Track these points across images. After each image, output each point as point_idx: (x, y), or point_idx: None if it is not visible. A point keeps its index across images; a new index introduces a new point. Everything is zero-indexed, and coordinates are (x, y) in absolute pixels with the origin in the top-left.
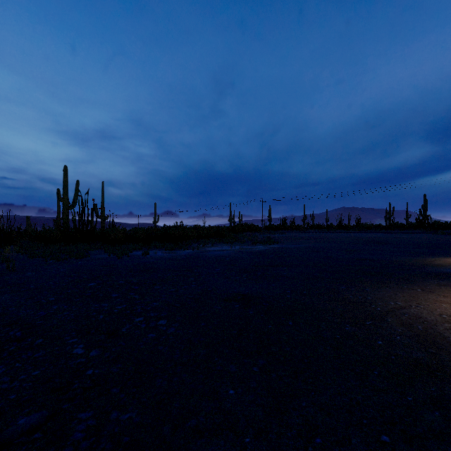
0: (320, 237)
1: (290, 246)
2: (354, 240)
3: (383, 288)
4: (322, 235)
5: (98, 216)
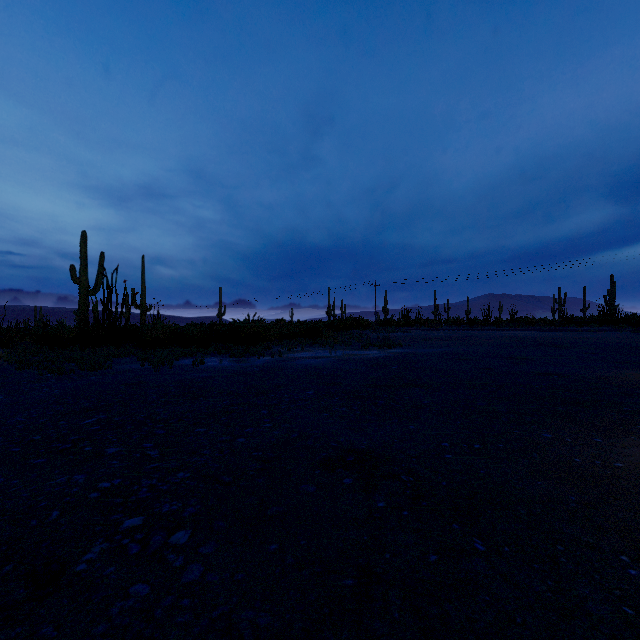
0: (463, 336)
1: (421, 352)
2: (516, 342)
3: (626, 437)
4: (465, 334)
5: (136, 306)
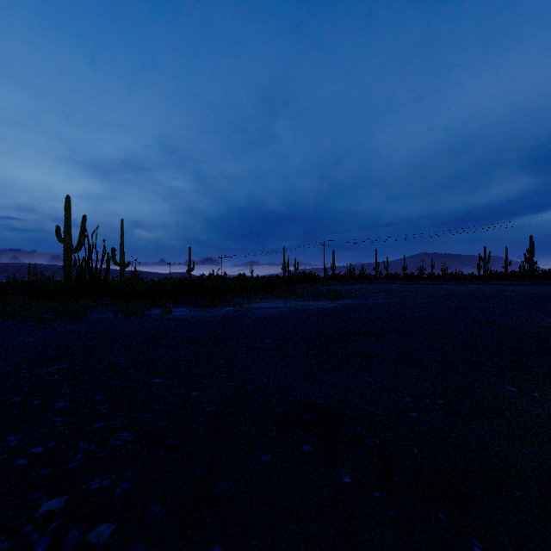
0: (402, 289)
1: (367, 303)
2: (450, 294)
3: None
4: (403, 287)
5: (116, 263)
